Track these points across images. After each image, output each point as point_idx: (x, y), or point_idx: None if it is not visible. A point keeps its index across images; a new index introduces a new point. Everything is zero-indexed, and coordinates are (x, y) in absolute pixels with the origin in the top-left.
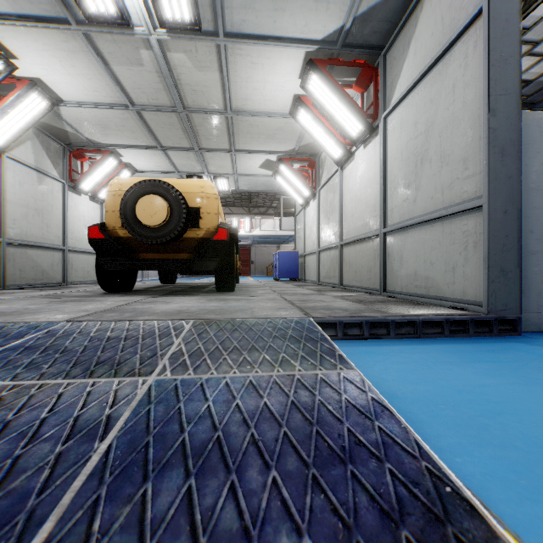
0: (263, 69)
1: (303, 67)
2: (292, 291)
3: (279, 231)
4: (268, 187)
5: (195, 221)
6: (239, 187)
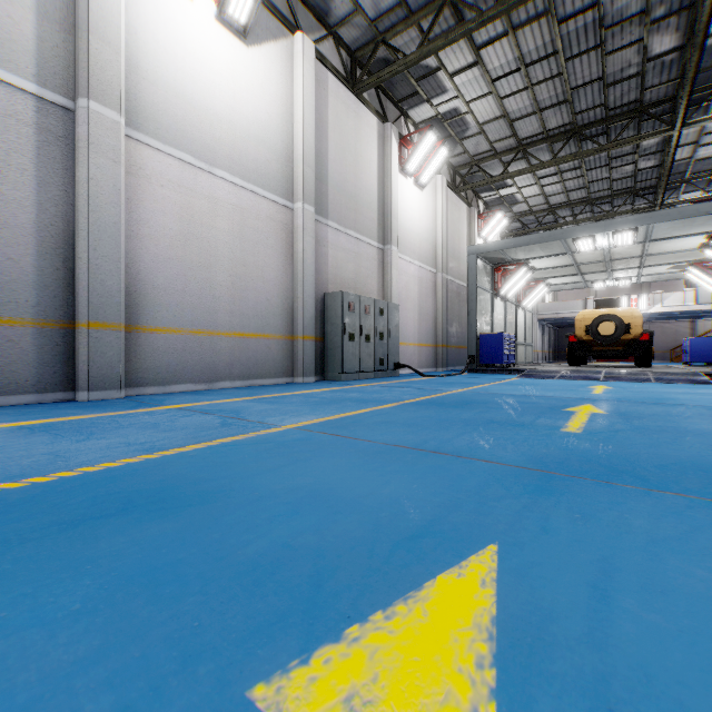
0: (673, 242)
1: (705, 236)
2: (697, 369)
3: (692, 305)
4: (675, 277)
5: (627, 330)
6: (640, 281)
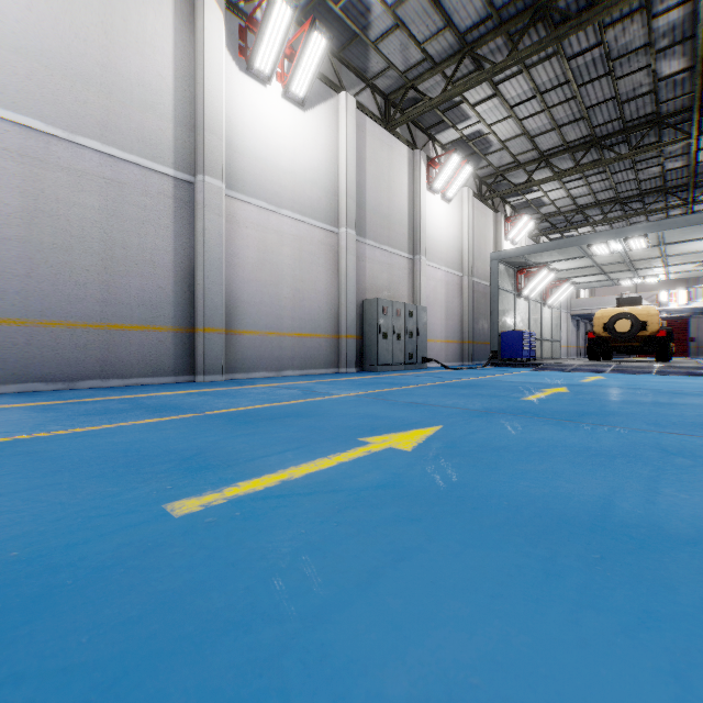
0: (689, 244)
1: None
2: None
3: None
4: None
5: (643, 327)
6: (669, 278)
